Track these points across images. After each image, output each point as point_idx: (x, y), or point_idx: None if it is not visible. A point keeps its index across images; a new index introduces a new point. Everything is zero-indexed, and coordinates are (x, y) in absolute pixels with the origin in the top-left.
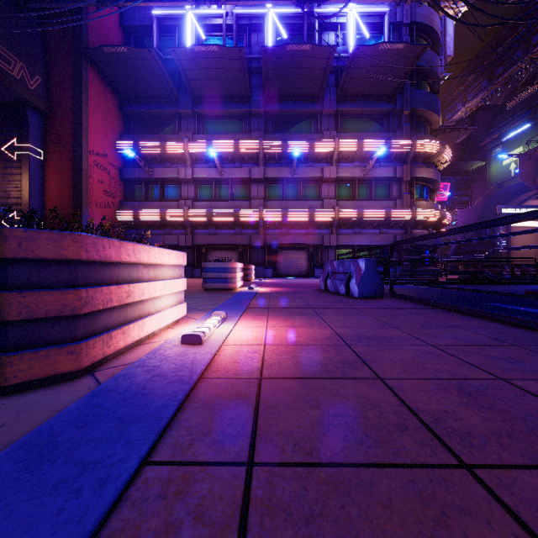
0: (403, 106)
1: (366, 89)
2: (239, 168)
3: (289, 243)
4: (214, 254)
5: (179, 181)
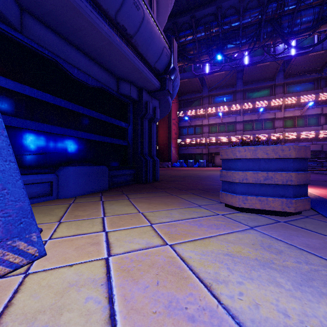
0: None
1: (302, 70)
2: (230, 117)
3: None
4: (218, 156)
5: (202, 125)
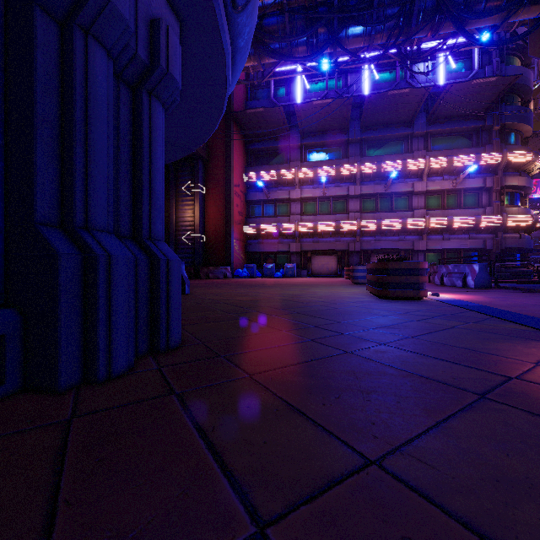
0: (493, 122)
1: (456, 112)
2: (338, 187)
3: (382, 248)
4: (317, 258)
5: (288, 201)
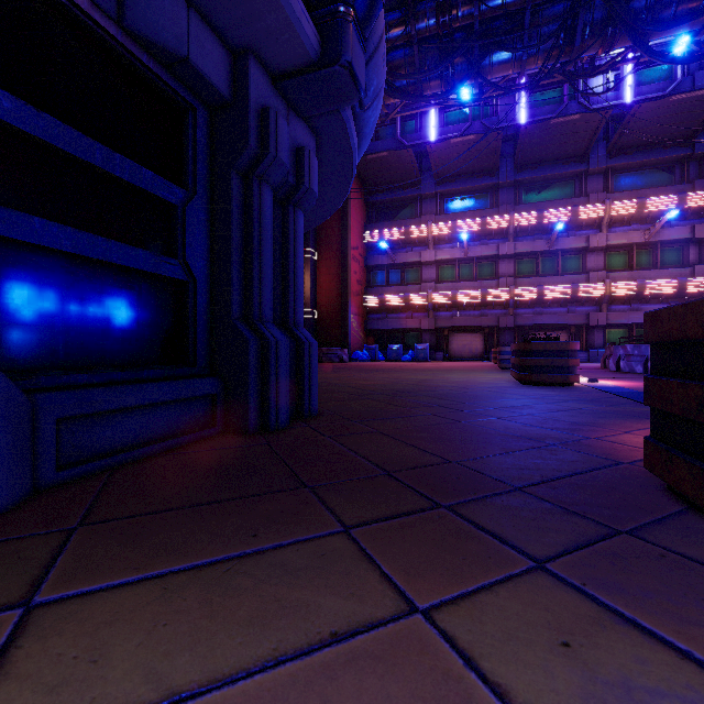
0: None
1: (650, 138)
2: (485, 246)
3: (545, 323)
4: (456, 336)
5: (420, 264)
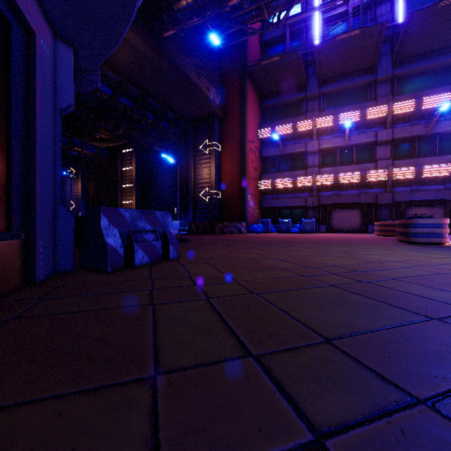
0: None
1: None
2: (364, 134)
3: (422, 199)
4: (337, 212)
5: (305, 153)
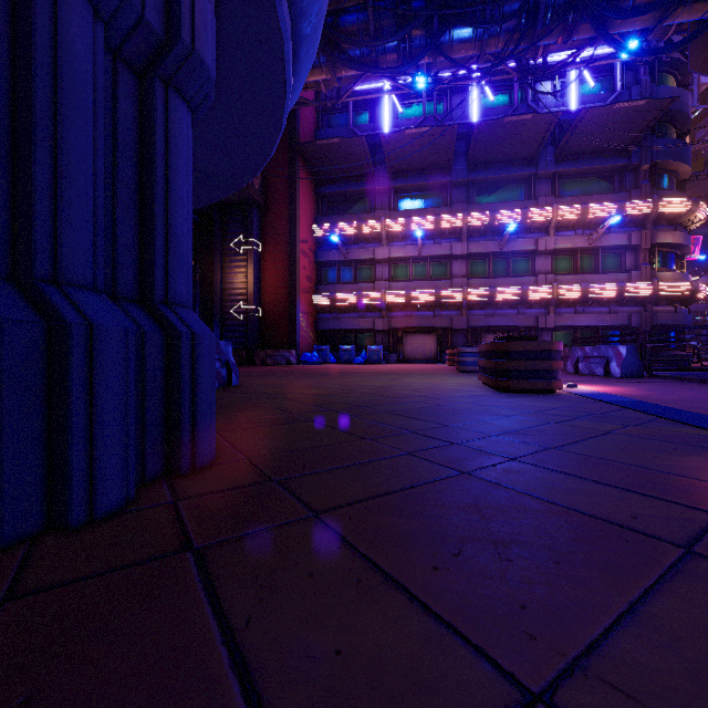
0: (641, 160)
1: (593, 146)
2: (439, 245)
3: (496, 325)
4: (410, 338)
5: (373, 262)
